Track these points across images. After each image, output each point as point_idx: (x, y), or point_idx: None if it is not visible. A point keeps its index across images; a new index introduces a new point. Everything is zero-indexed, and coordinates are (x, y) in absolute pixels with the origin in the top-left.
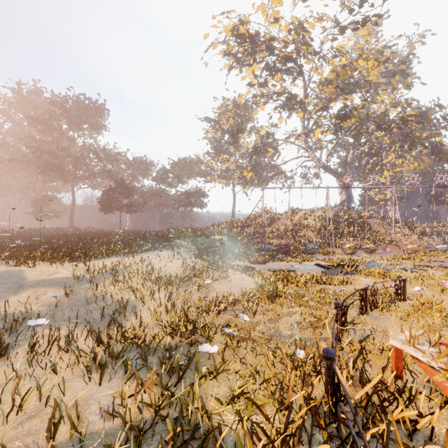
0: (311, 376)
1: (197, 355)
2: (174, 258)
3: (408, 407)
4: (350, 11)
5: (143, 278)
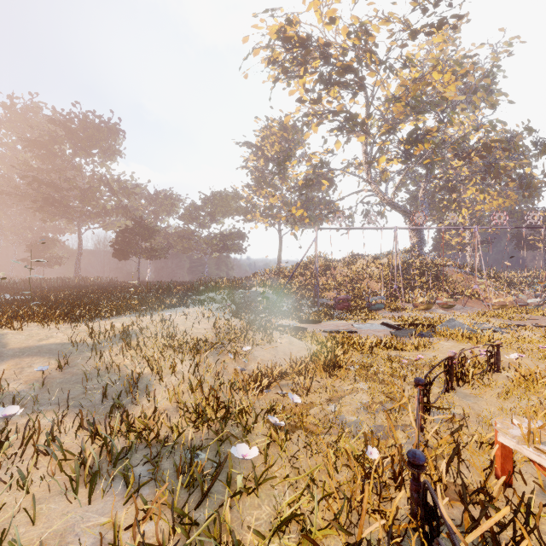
0: (388, 485)
1: (229, 459)
2: (204, 317)
3: (529, 535)
4: (423, 10)
5: (163, 344)
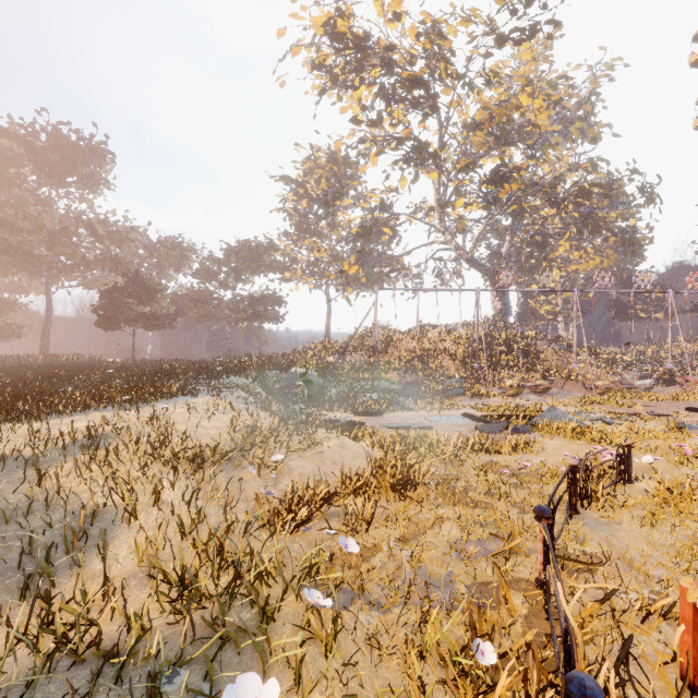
0: None
1: None
2: (218, 410)
3: None
4: (513, 9)
5: (147, 455)
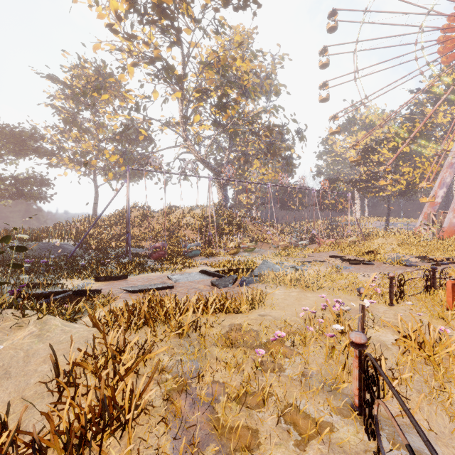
0: None
1: None
2: None
3: None
4: None
5: None
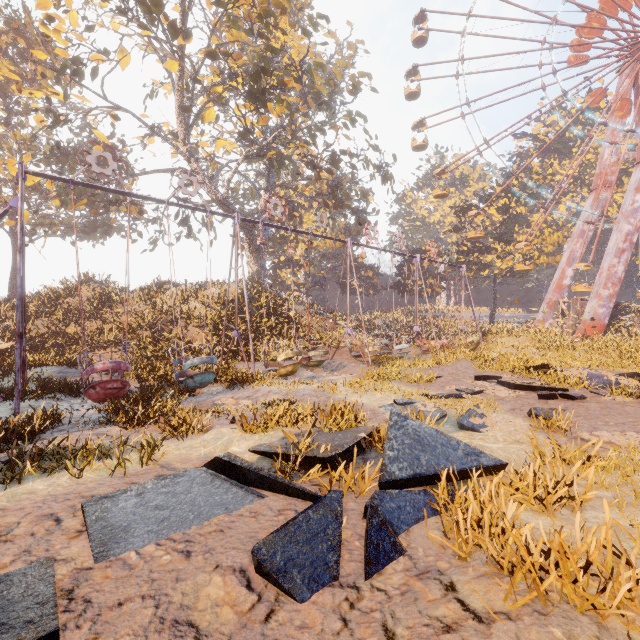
0: None
1: None
2: None
3: None
4: None
5: None
